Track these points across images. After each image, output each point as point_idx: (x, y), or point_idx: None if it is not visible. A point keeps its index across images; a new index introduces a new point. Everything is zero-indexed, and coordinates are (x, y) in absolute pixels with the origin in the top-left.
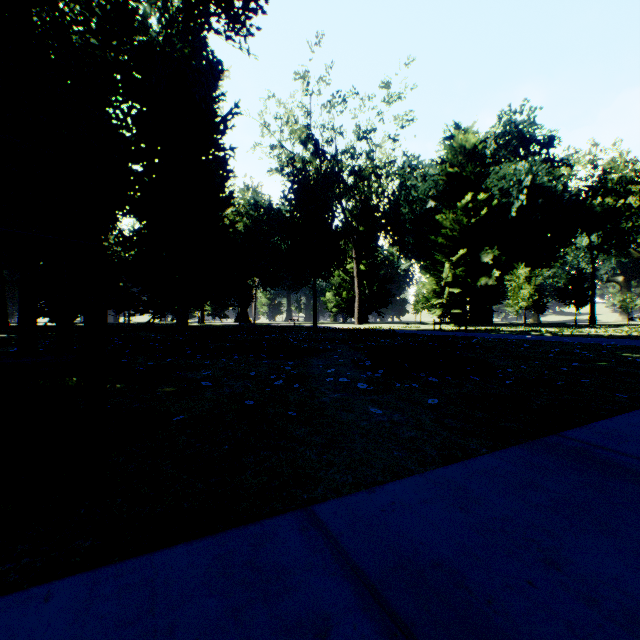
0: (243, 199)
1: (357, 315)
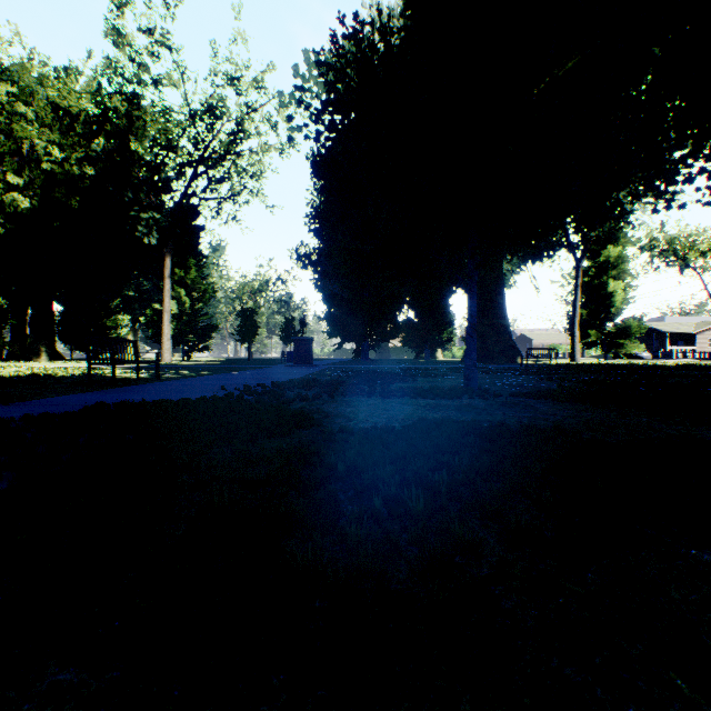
0: None
1: None
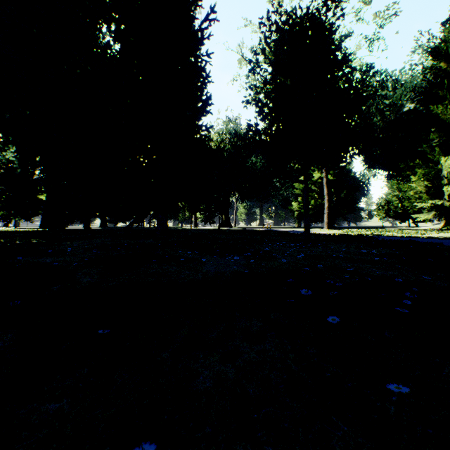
0: (225, 129)
1: (326, 220)
